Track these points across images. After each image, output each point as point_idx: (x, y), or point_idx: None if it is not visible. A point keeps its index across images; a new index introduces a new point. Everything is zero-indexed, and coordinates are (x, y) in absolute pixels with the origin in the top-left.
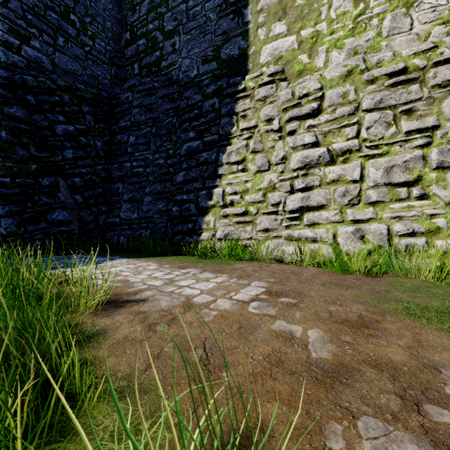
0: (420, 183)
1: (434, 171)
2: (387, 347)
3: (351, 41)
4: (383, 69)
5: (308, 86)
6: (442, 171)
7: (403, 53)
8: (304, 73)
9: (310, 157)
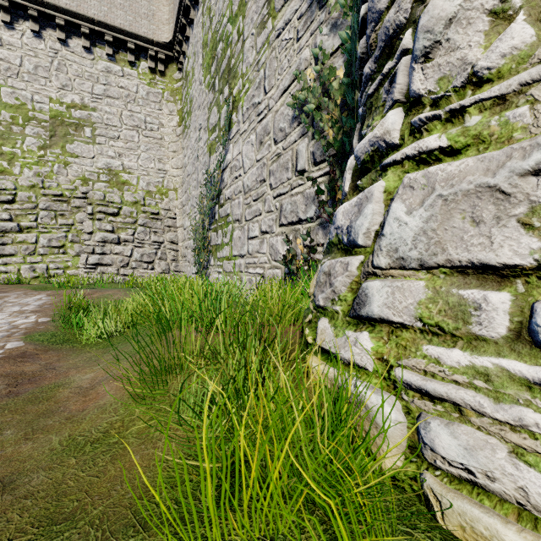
0: (65, 247)
1: (71, 243)
2: (4, 290)
3: (37, 167)
4: (51, 191)
5: (6, 184)
6: (73, 243)
7: (62, 186)
8: (5, 173)
9: (6, 227)
